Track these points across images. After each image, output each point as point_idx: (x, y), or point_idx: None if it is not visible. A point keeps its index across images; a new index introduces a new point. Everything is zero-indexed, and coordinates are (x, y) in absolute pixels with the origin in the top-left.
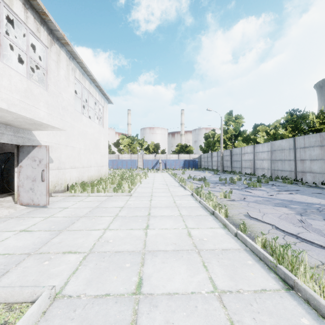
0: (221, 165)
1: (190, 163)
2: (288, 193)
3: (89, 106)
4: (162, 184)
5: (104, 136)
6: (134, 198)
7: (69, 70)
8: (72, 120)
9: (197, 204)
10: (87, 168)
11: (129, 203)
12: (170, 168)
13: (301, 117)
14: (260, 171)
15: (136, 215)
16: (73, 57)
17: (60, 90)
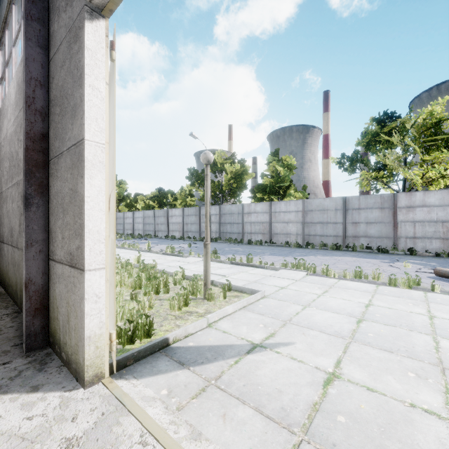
0: None
1: None
2: (142, 240)
3: None
4: None
5: None
6: None
7: None
8: None
9: None
10: None
11: None
12: None
13: (165, 194)
14: (137, 232)
15: None
16: None
17: None
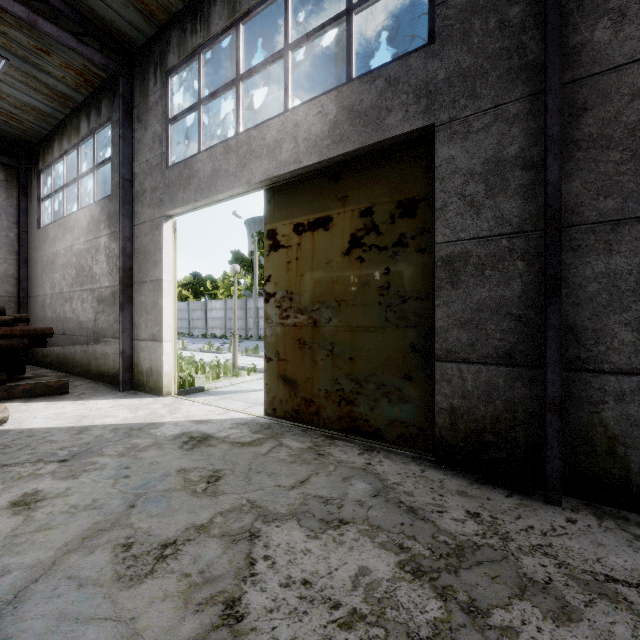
0: None
1: None
2: None
3: None
4: None
5: None
6: None
7: None
8: None
9: None
10: None
11: None
12: None
13: (203, 280)
14: None
15: None
16: None
17: None
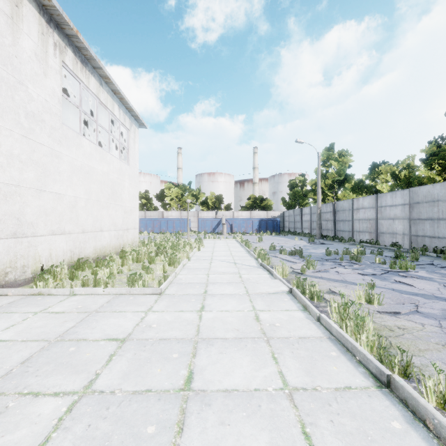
0: (318, 228)
1: (269, 224)
2: None
3: (99, 124)
4: (227, 262)
5: (130, 180)
6: (166, 301)
7: (48, 46)
8: (56, 142)
9: (315, 327)
10: (93, 234)
11: (148, 321)
12: (239, 232)
13: None
14: (387, 238)
15: (150, 384)
16: (57, 23)
17: (22, 78)
